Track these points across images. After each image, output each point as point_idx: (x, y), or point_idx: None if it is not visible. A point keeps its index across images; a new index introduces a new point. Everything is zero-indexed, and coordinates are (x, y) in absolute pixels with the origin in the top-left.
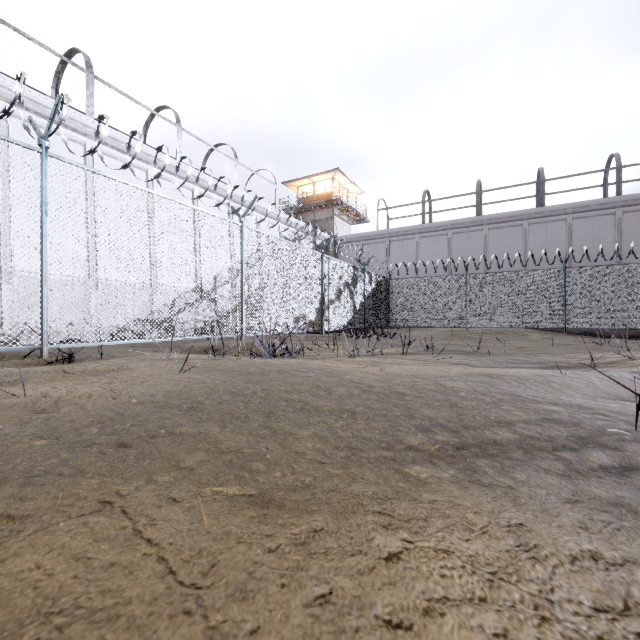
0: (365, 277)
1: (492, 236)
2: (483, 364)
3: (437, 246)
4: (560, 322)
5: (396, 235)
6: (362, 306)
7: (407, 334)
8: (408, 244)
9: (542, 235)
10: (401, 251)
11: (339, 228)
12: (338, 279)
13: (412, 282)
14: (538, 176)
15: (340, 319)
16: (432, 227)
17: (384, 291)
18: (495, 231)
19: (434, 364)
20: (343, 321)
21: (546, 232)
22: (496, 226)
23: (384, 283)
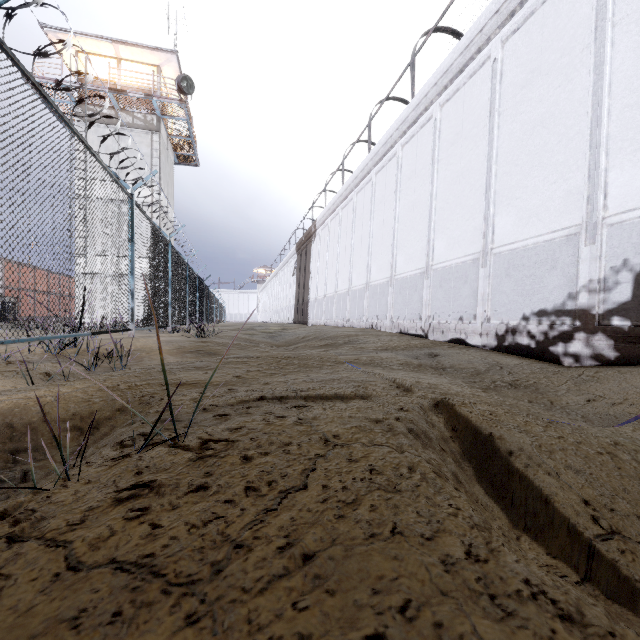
0: None
1: None
2: None
3: None
4: None
5: None
6: None
7: None
8: None
9: None
10: None
11: None
12: None
13: None
14: None
15: None
16: None
17: None
18: None
19: None
20: None
21: None
22: None
23: None
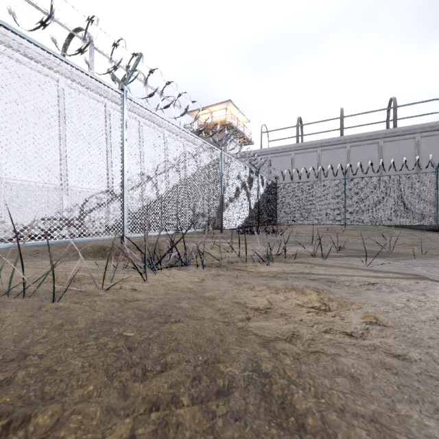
0: (258, 180)
1: (353, 152)
2: (434, 273)
3: (309, 160)
4: (433, 220)
5: (276, 152)
6: (256, 206)
7: (288, 230)
8: (285, 159)
9: (395, 150)
10: (280, 165)
11: (231, 147)
12: (236, 179)
13: (296, 186)
14: (389, 105)
15: (238, 217)
16: (305, 145)
17: (272, 194)
18: (356, 148)
19: (394, 280)
20: (240, 219)
21: (398, 148)
22: (357, 144)
23: (272, 187)
